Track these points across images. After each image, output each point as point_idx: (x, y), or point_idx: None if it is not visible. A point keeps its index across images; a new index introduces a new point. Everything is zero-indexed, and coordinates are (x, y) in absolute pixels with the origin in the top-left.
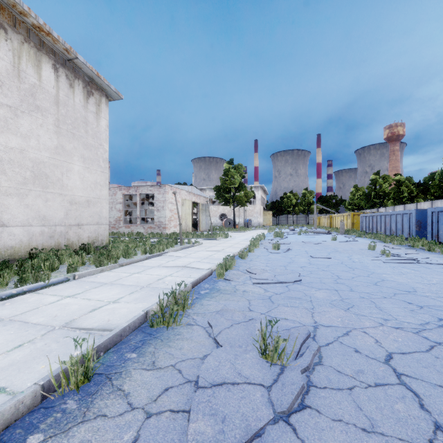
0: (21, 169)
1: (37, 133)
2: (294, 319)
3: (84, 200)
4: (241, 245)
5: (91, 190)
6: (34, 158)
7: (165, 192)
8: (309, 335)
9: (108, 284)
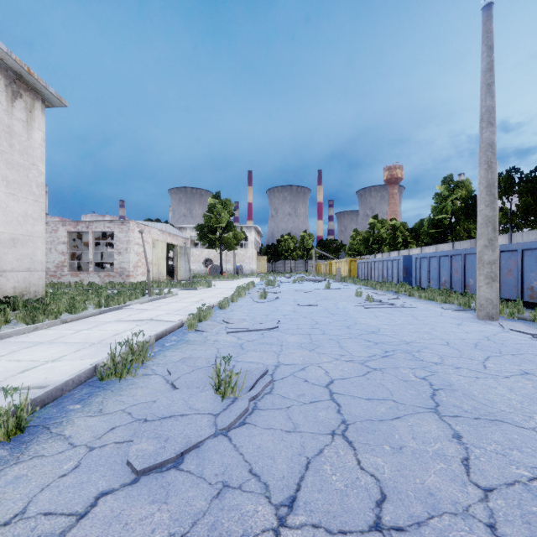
0: None
1: None
2: (259, 361)
3: (7, 238)
4: (225, 295)
5: (18, 225)
6: None
7: (130, 230)
8: (267, 371)
9: (45, 343)
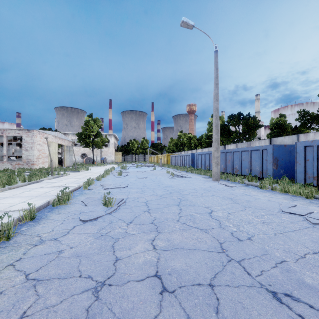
0: None
1: None
2: (120, 197)
3: None
4: (98, 174)
5: None
6: None
7: (34, 136)
8: (123, 199)
9: (9, 197)
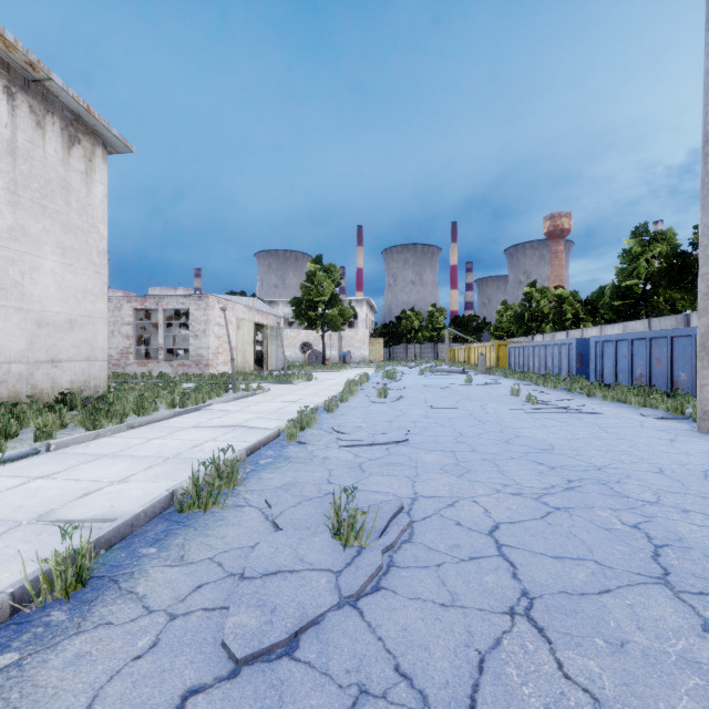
0: None
1: None
2: (388, 491)
3: (63, 319)
4: (330, 392)
5: (75, 303)
6: None
7: (209, 307)
8: (402, 508)
9: (109, 456)
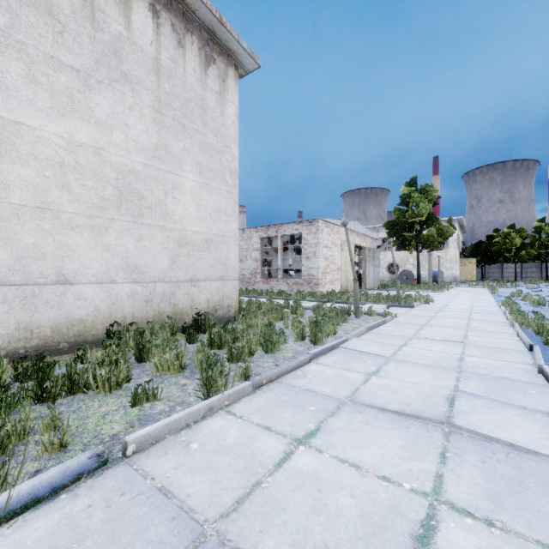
0: (96, 182)
1: (123, 120)
2: None
3: (200, 238)
4: (488, 324)
5: (211, 222)
6: (118, 163)
7: (318, 231)
8: None
9: (206, 542)
